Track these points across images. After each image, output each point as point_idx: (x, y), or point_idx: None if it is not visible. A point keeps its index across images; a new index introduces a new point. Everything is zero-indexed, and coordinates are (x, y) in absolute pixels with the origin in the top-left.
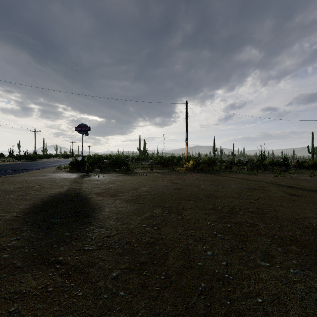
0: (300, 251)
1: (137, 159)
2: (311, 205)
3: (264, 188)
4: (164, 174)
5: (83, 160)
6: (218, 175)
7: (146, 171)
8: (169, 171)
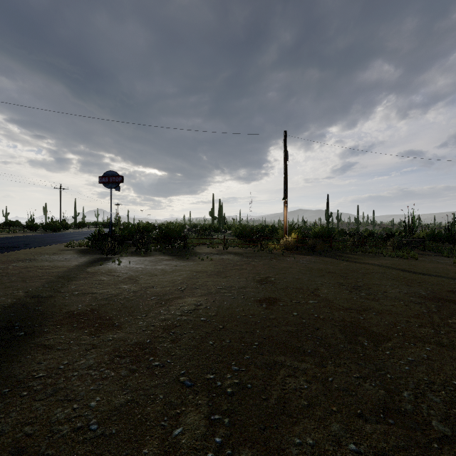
0: None
1: (209, 229)
2: None
3: None
4: (246, 256)
5: (112, 232)
6: (346, 259)
7: (216, 250)
8: (255, 251)
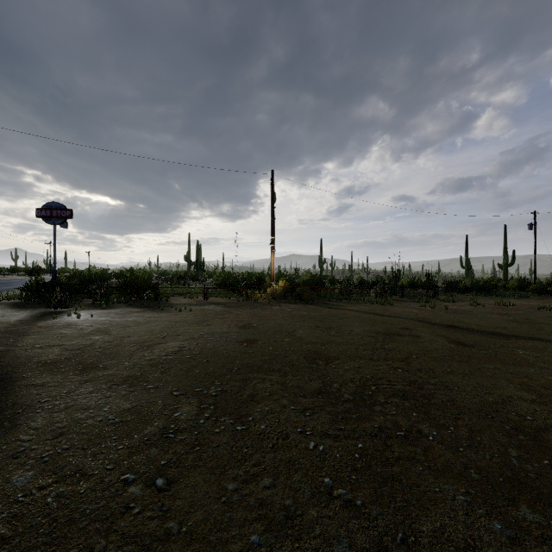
0: (547, 526)
1: (184, 277)
2: (501, 367)
3: (411, 332)
4: (229, 306)
5: (56, 280)
6: (329, 306)
7: (195, 300)
8: (240, 301)
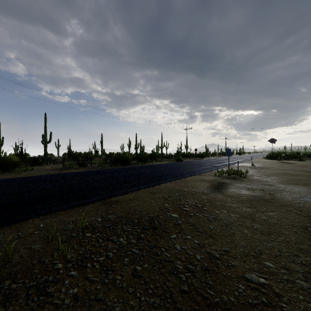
0: None
1: (310, 155)
2: None
3: None
4: None
5: (272, 155)
6: None
7: None
8: None
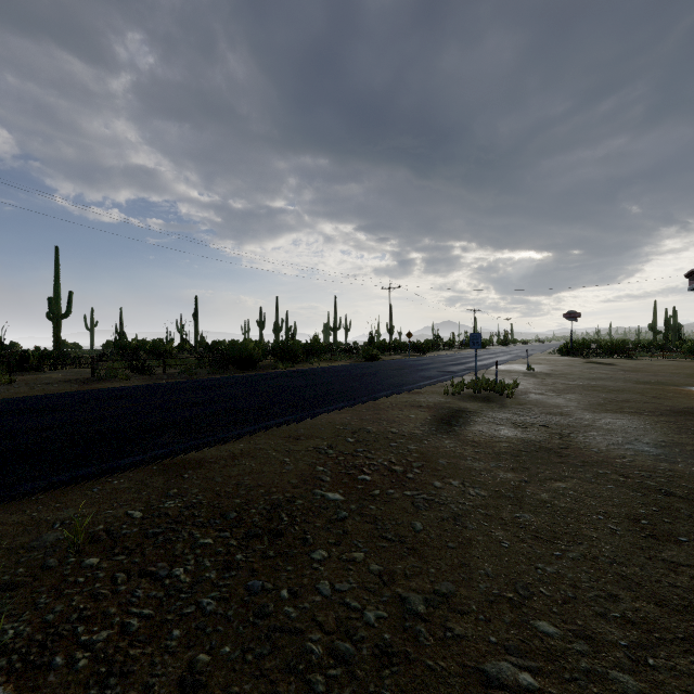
0: None
1: (648, 347)
2: None
3: None
4: (679, 361)
5: (572, 347)
6: None
7: (656, 359)
8: (693, 361)
